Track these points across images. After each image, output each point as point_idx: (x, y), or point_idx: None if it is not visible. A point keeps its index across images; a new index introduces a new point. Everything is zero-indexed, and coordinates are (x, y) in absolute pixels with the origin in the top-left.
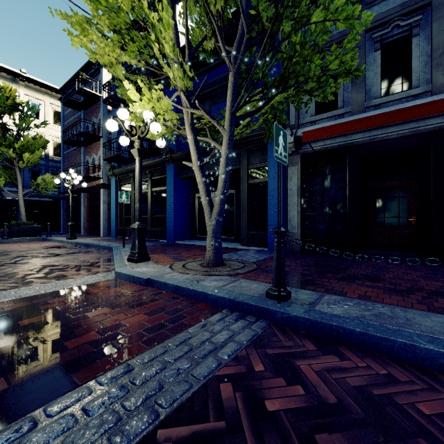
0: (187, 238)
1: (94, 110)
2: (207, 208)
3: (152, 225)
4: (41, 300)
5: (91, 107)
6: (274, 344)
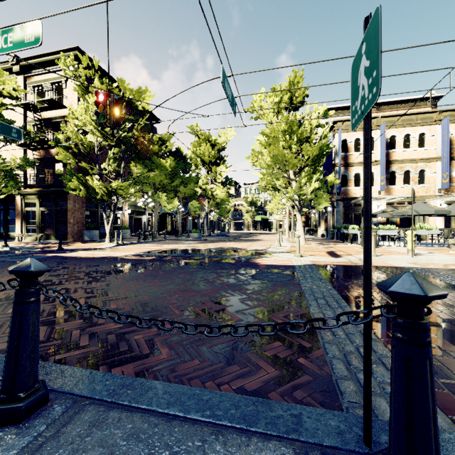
0: None
1: None
2: None
3: None
4: None
5: None
6: (312, 389)
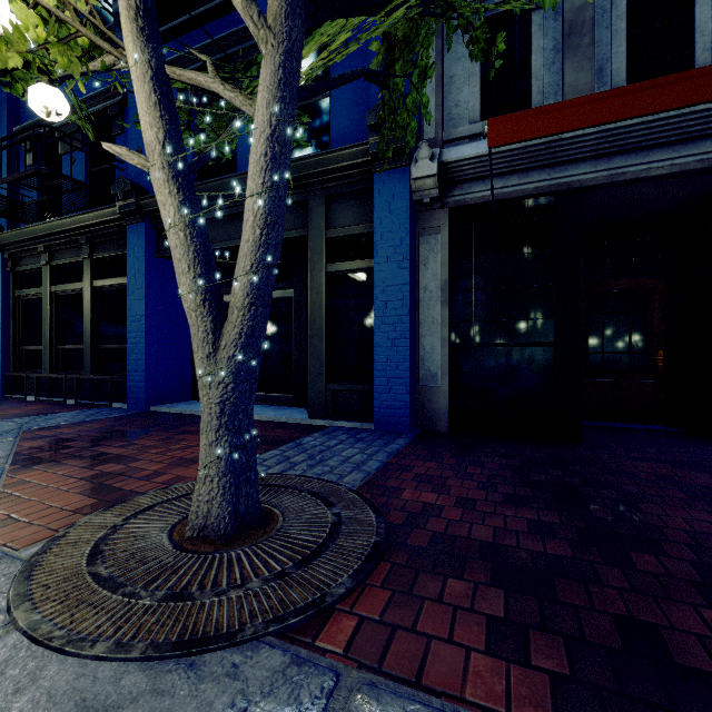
0: (183, 398)
1: None
2: (201, 321)
3: (94, 367)
4: None
5: None
6: None
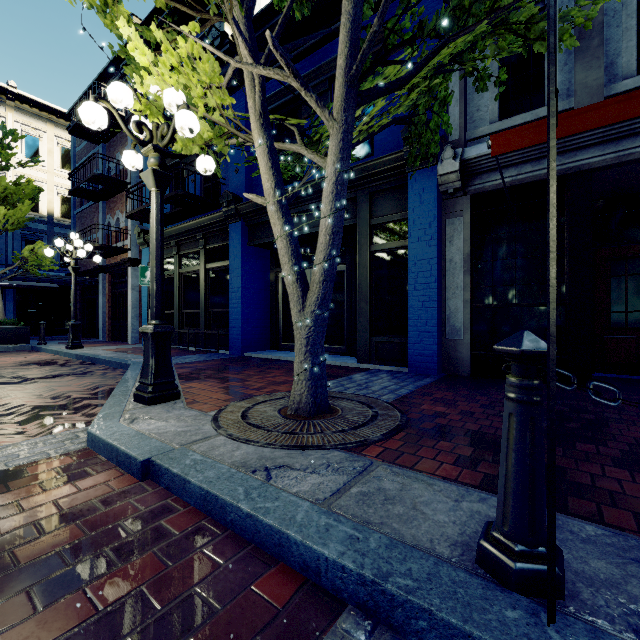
0: (265, 348)
1: (118, 142)
2: (296, 291)
3: (206, 325)
4: None
5: (114, 137)
6: None
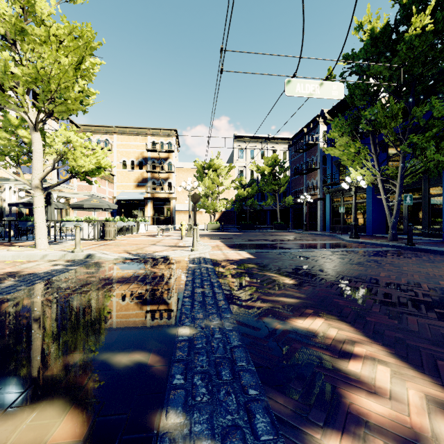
0: (382, 233)
1: (312, 151)
2: (388, 216)
3: None
4: (329, 243)
5: (310, 149)
6: (398, 251)
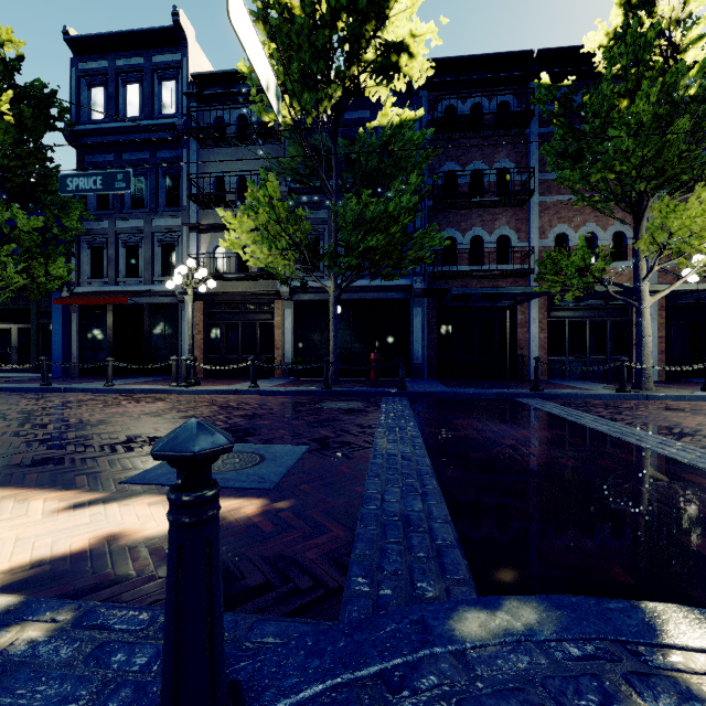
0: None
1: None
2: None
3: None
4: None
5: None
6: None
